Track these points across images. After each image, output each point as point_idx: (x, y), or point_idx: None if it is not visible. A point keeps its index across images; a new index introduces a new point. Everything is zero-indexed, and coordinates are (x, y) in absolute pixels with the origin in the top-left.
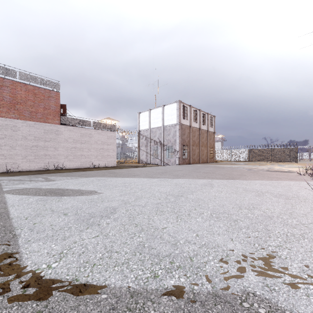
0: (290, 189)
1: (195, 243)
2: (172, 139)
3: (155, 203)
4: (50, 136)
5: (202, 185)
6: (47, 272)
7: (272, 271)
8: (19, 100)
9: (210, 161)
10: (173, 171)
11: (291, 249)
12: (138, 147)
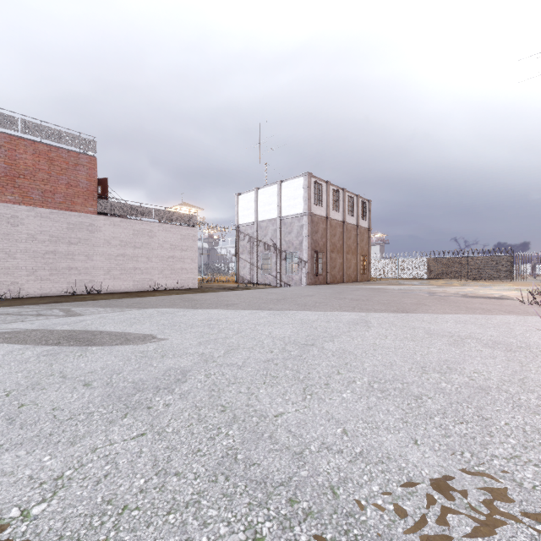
0: (511, 331)
1: (342, 450)
2: (296, 241)
3: (263, 360)
4: (78, 235)
5: (350, 324)
6: (18, 529)
7: (512, 524)
8: (22, 170)
9: (362, 279)
10: (297, 298)
11: (540, 465)
12: (236, 254)
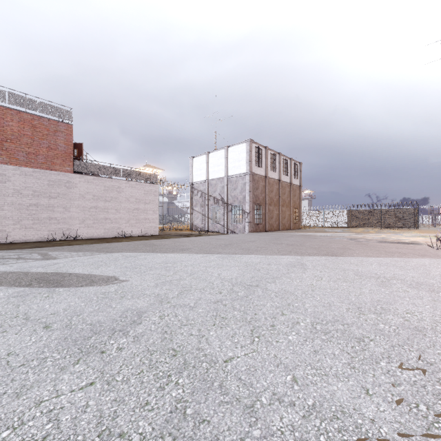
0: (429, 273)
1: (294, 403)
2: (240, 196)
3: (213, 301)
4: (57, 190)
5: (288, 266)
6: None
7: None
8: (9, 135)
9: (294, 227)
10: (241, 243)
11: None
12: (191, 207)
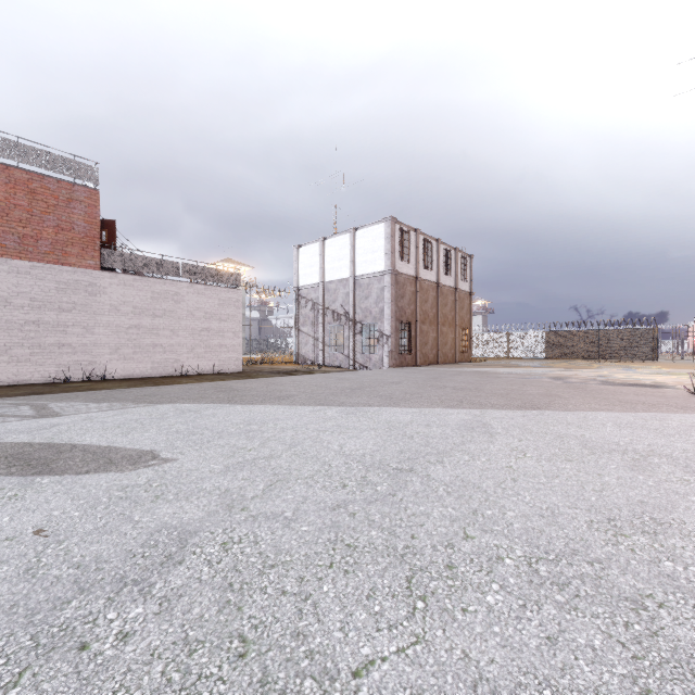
0: None
1: None
2: (376, 308)
3: (330, 506)
4: (72, 299)
5: (462, 429)
6: None
7: None
8: None
9: (462, 359)
10: (378, 386)
11: None
12: (296, 326)
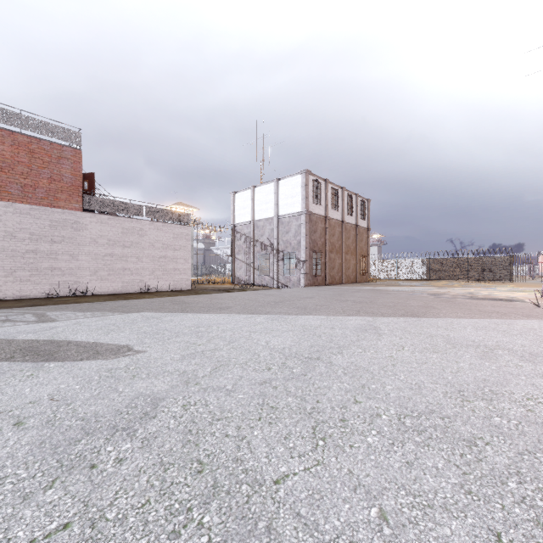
0: (542, 339)
1: None
2: (294, 240)
3: (259, 382)
4: (61, 233)
5: (358, 331)
6: None
7: None
8: None
9: (361, 280)
10: (296, 300)
11: None
12: (232, 255)
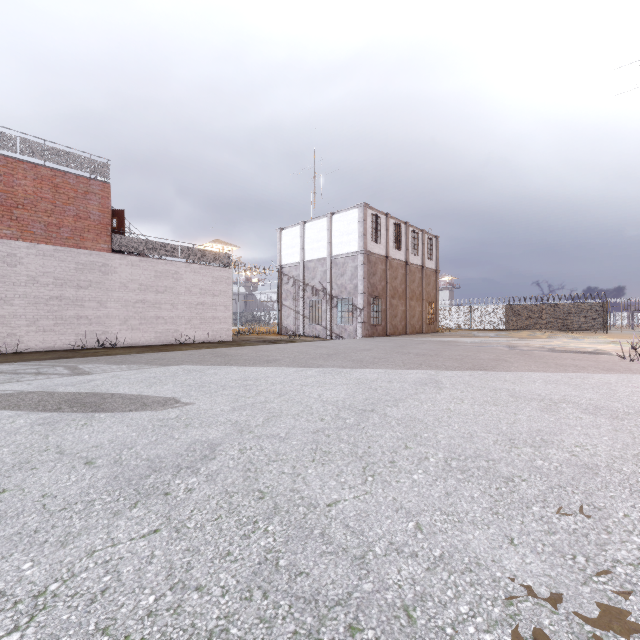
0: (614, 393)
1: (416, 553)
2: (350, 284)
3: (312, 431)
4: (88, 277)
5: (417, 384)
6: None
7: None
8: (20, 199)
9: (428, 330)
10: (352, 352)
11: None
12: (279, 301)
